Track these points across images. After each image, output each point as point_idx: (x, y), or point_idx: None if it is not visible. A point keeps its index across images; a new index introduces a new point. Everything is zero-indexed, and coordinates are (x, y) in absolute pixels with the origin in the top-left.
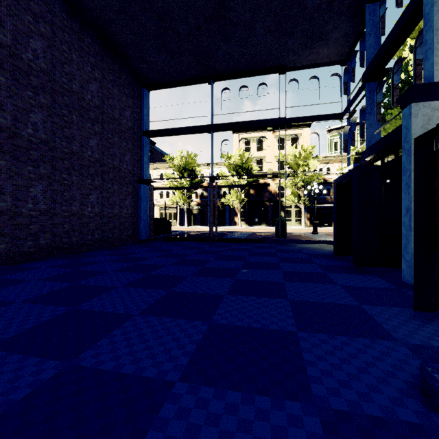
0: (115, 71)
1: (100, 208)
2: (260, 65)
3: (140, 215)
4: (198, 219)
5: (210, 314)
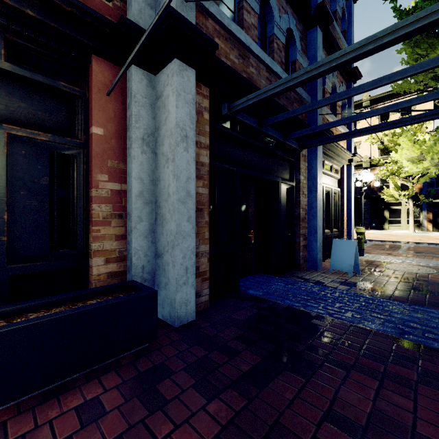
0: None
1: None
2: None
3: None
4: None
5: None
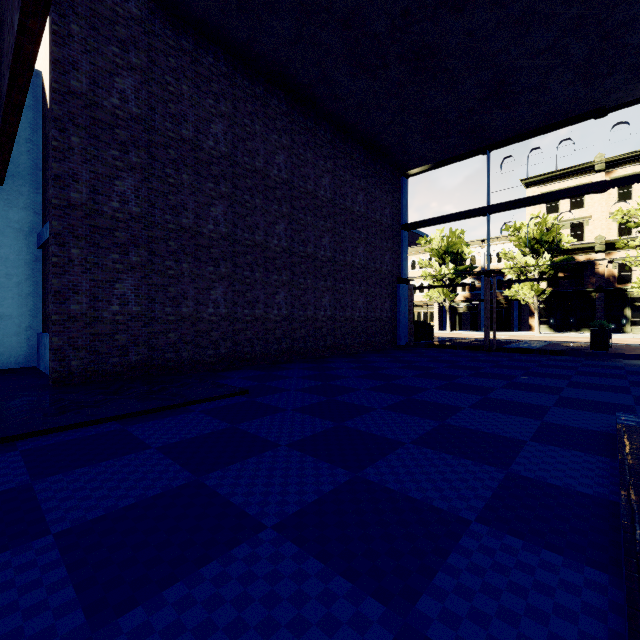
0: (377, 173)
1: (365, 312)
2: (560, 117)
3: (399, 318)
4: (466, 321)
5: (485, 394)
